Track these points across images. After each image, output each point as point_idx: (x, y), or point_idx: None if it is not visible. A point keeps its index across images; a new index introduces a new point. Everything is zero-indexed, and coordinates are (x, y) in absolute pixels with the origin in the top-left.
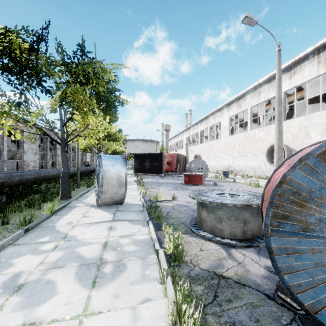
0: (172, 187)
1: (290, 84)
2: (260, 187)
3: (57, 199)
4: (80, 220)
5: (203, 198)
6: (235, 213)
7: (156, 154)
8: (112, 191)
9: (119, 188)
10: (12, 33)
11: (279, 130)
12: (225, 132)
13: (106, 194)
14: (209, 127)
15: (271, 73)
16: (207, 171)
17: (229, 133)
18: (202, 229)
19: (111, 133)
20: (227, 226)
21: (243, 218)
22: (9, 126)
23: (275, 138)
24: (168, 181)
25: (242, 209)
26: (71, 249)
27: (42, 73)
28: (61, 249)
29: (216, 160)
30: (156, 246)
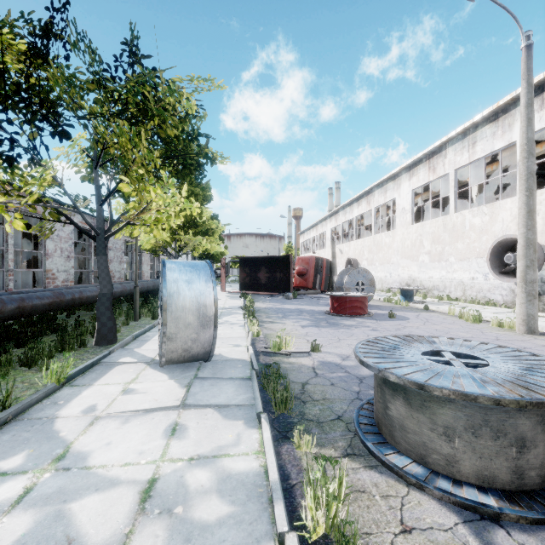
0: (309, 320)
1: (541, 120)
2: (482, 323)
3: (89, 346)
4: (113, 403)
5: (397, 370)
6: (493, 419)
7: (279, 257)
8: (187, 337)
9: (201, 329)
10: (1, 25)
11: (529, 209)
12: (405, 218)
13: (174, 343)
14: (374, 209)
15: (500, 102)
16: (372, 289)
17: (413, 219)
18: (392, 445)
19: (198, 221)
20: (468, 451)
21: (515, 432)
22: (0, 205)
23: (519, 224)
24: (300, 306)
25: (514, 409)
26: (59, 504)
27: (62, 104)
28: (34, 503)
29: (387, 268)
30: (278, 517)
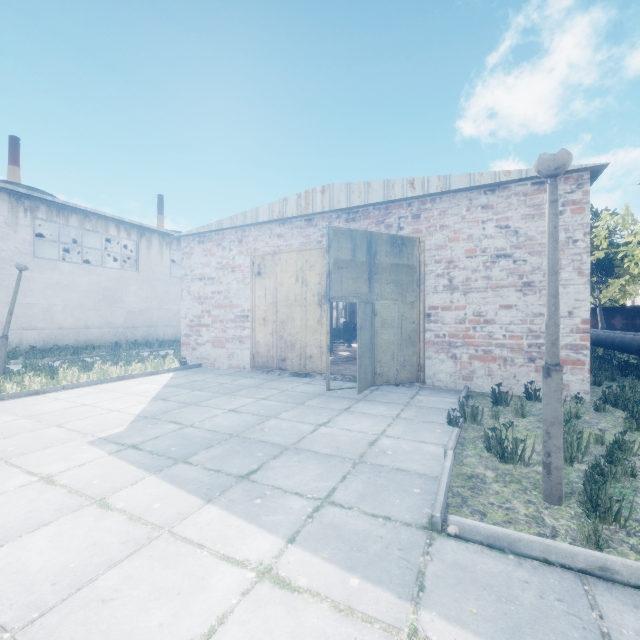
0: None
1: None
2: None
3: None
4: None
5: None
6: None
7: (639, 306)
8: None
9: None
10: None
11: None
12: None
13: None
14: None
15: None
16: None
17: None
18: None
19: None
20: None
21: None
22: None
23: None
24: None
25: None
26: None
27: None
28: None
29: None
30: None
